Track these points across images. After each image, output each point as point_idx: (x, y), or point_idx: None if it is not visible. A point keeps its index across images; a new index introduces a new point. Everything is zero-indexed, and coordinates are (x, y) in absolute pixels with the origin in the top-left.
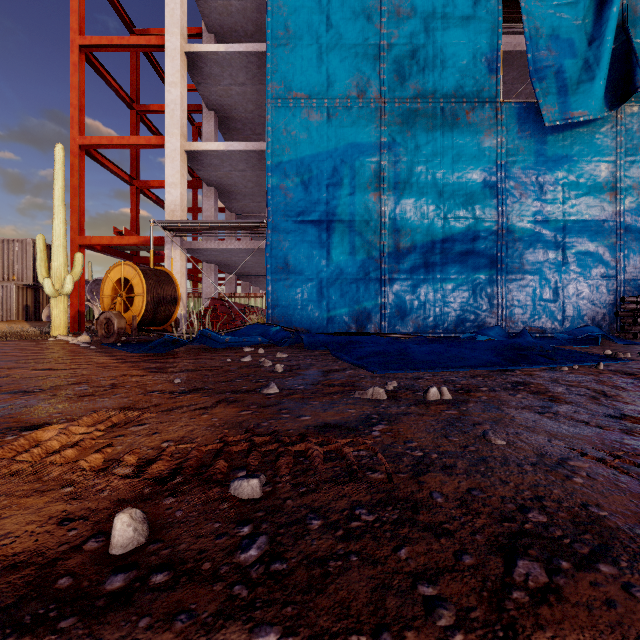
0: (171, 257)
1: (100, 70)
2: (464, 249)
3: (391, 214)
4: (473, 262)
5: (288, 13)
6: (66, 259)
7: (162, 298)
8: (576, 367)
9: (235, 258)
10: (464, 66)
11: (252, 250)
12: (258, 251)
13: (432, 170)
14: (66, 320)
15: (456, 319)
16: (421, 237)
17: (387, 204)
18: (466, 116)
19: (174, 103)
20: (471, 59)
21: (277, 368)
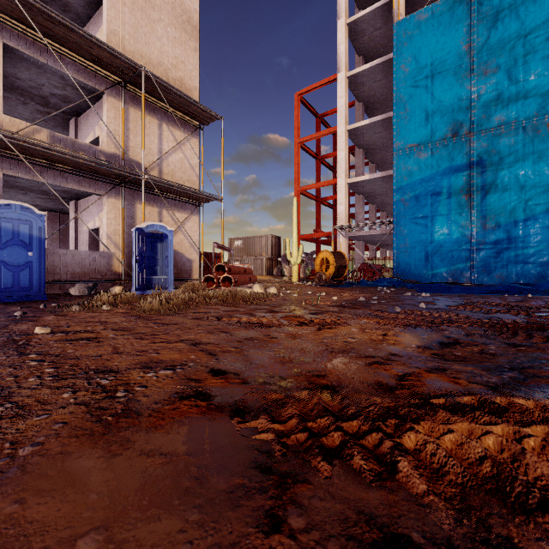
0: (340, 242)
1: (305, 149)
2: (545, 224)
3: (479, 206)
4: None
5: (406, 100)
6: (297, 248)
7: (340, 265)
8: (516, 295)
9: (375, 238)
10: (545, 92)
11: (385, 234)
12: (389, 234)
13: (514, 172)
14: (297, 275)
15: (537, 275)
16: (504, 219)
17: (476, 200)
18: (547, 128)
19: (341, 160)
20: None
21: (387, 291)
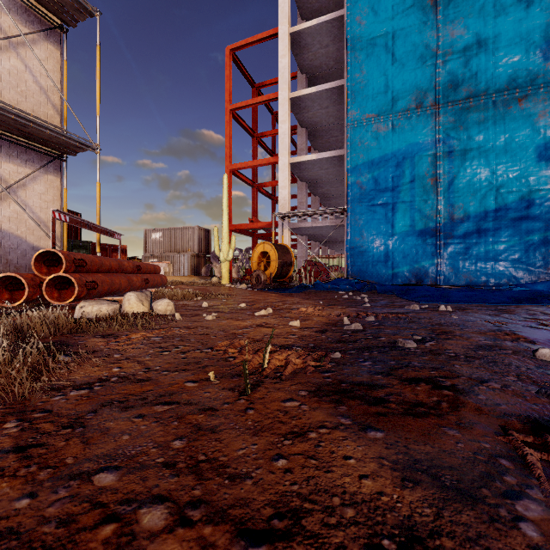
0: (282, 234)
1: (238, 120)
2: (517, 216)
3: (446, 193)
4: (527, 226)
5: (362, 60)
6: (228, 240)
7: (285, 262)
8: None
9: (321, 231)
10: (517, 62)
11: (334, 226)
12: (338, 226)
13: (484, 153)
14: (228, 275)
15: (509, 275)
16: (474, 209)
17: (442, 186)
18: (519, 103)
19: (283, 134)
20: (524, 54)
21: (365, 299)
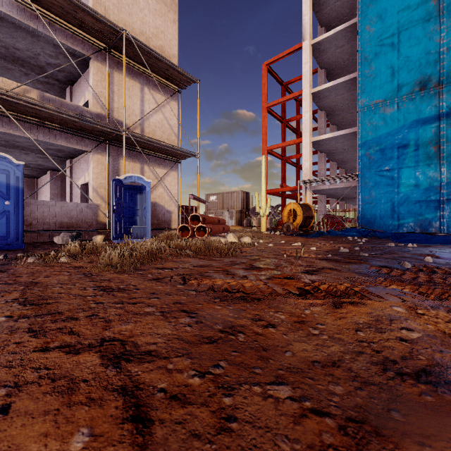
0: (305, 195)
1: (271, 113)
2: None
3: (449, 157)
4: None
5: (371, 59)
6: (265, 201)
7: (307, 216)
8: None
9: (337, 191)
10: None
11: (348, 187)
12: (352, 187)
13: None
14: (265, 225)
15: None
16: None
17: (446, 151)
18: None
19: (306, 121)
20: None
21: (362, 241)
